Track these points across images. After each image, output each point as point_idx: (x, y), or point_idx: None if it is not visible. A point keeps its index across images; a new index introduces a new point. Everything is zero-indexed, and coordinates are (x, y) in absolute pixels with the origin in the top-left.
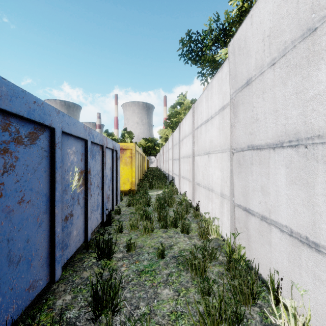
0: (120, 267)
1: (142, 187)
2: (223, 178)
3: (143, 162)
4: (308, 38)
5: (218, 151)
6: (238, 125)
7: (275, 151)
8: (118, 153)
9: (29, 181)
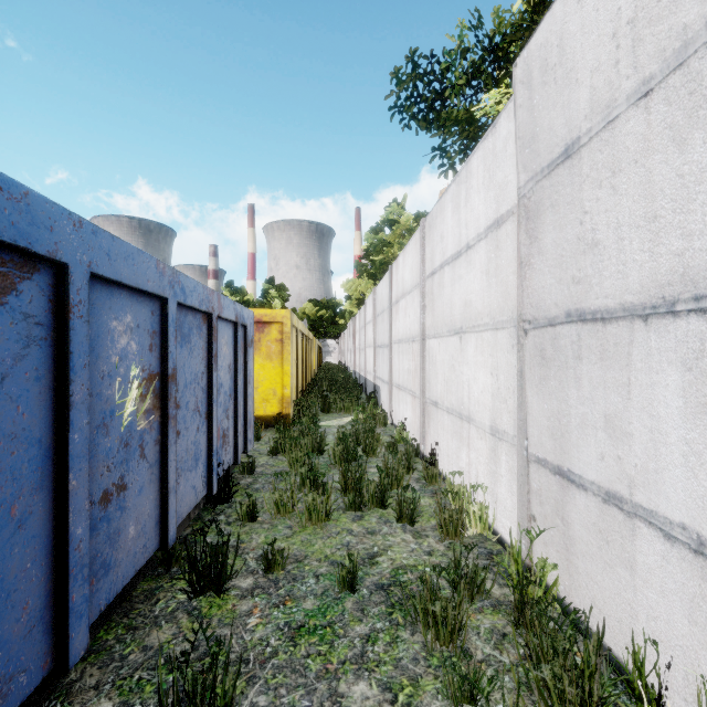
0: (246, 617)
1: (306, 409)
2: (499, 392)
3: (310, 353)
4: None
5: (484, 327)
6: (540, 260)
7: (651, 325)
8: (251, 332)
9: None
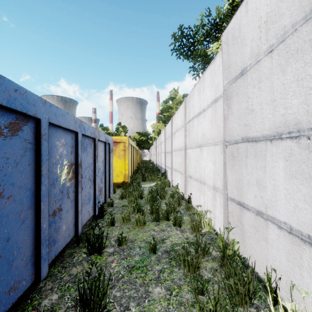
0: (111, 263)
1: (135, 180)
2: (216, 171)
3: (137, 155)
4: (311, 19)
5: (210, 144)
6: (232, 116)
7: (273, 143)
8: (111, 146)
9: (10, 175)
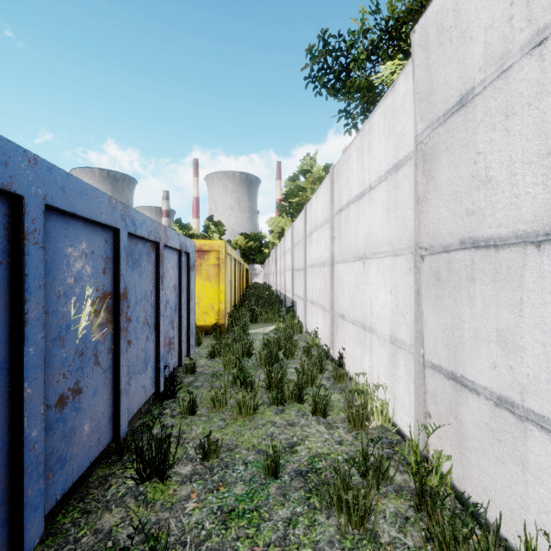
0: (184, 501)
1: (238, 320)
2: (397, 307)
3: (241, 275)
4: None
5: (385, 253)
6: (436, 196)
7: (544, 250)
8: (193, 258)
9: None
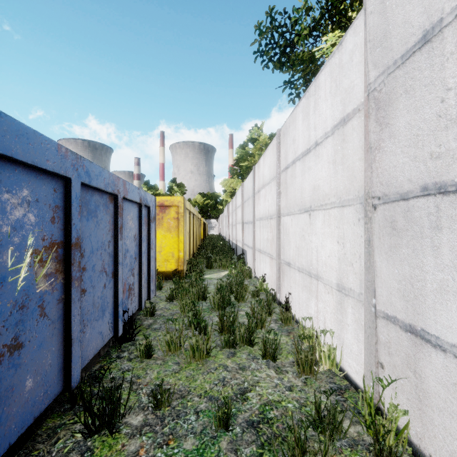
0: None
1: (195, 266)
2: (345, 256)
3: (199, 227)
4: None
5: (331, 205)
6: (392, 143)
7: None
8: (153, 211)
9: None
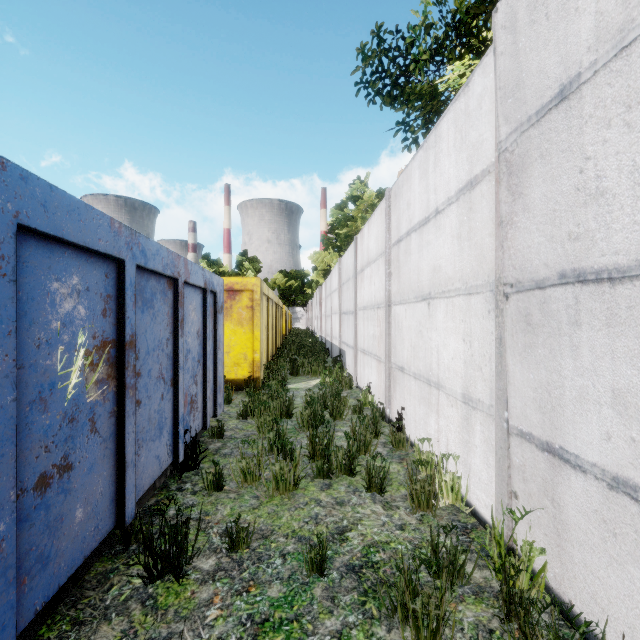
0: (205, 608)
1: (275, 373)
2: (472, 359)
3: (280, 319)
4: None
5: (455, 292)
6: (526, 217)
7: None
8: (220, 298)
9: None
